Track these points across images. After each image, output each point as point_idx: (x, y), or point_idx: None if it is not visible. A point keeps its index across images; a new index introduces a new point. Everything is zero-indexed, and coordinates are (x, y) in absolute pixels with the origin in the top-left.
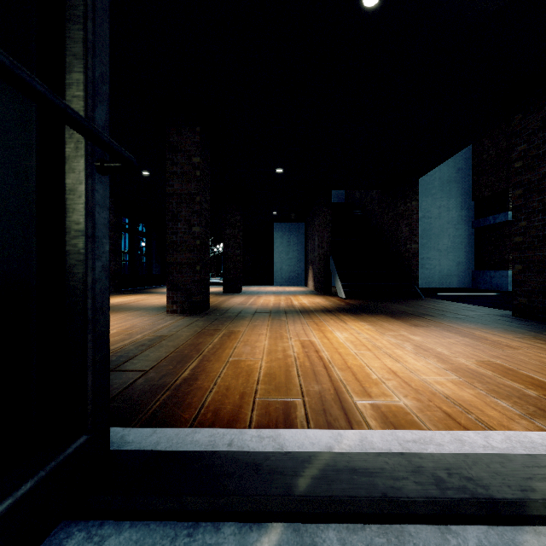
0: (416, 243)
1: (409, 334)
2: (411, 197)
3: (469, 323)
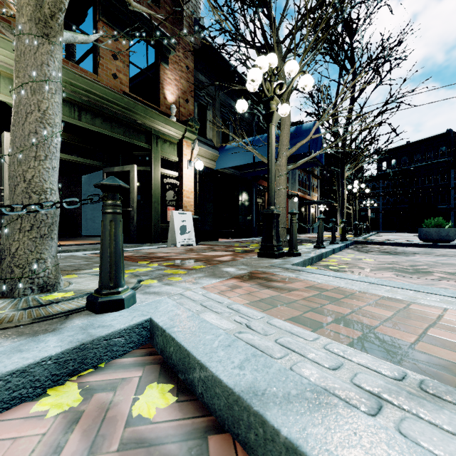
0: (81, 209)
1: (63, 242)
2: (78, 185)
3: (90, 240)
